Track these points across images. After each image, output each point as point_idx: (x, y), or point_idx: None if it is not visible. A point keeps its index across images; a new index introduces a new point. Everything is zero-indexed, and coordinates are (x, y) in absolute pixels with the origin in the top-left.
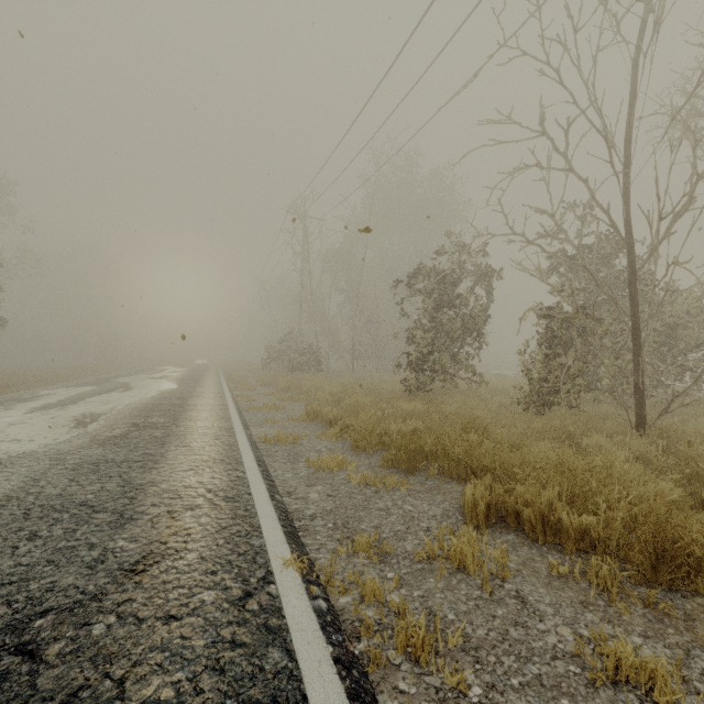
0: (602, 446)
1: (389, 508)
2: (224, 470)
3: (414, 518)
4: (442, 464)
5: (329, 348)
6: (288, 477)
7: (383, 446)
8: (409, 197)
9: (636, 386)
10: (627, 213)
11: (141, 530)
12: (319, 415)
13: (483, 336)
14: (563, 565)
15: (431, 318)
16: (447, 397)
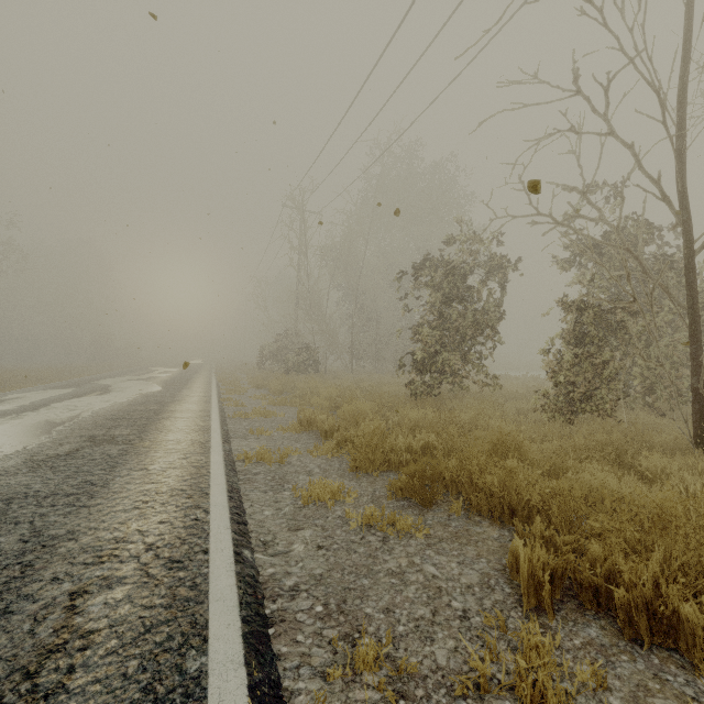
0: (663, 468)
1: (404, 571)
2: (181, 508)
3: (441, 591)
4: (468, 496)
5: (327, 347)
6: (267, 516)
7: (389, 465)
8: (410, 190)
9: (695, 393)
10: (683, 184)
11: (7, 641)
12: (313, 423)
13: (497, 333)
14: (702, 703)
15: (439, 314)
16: (457, 402)
